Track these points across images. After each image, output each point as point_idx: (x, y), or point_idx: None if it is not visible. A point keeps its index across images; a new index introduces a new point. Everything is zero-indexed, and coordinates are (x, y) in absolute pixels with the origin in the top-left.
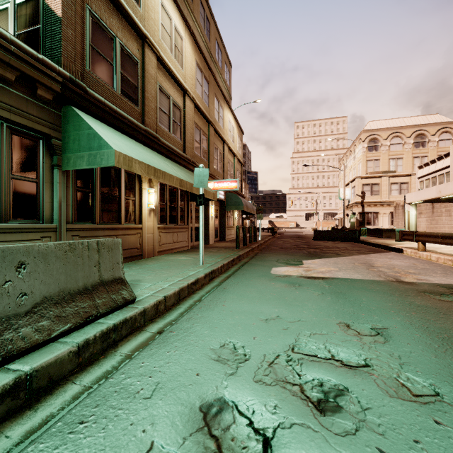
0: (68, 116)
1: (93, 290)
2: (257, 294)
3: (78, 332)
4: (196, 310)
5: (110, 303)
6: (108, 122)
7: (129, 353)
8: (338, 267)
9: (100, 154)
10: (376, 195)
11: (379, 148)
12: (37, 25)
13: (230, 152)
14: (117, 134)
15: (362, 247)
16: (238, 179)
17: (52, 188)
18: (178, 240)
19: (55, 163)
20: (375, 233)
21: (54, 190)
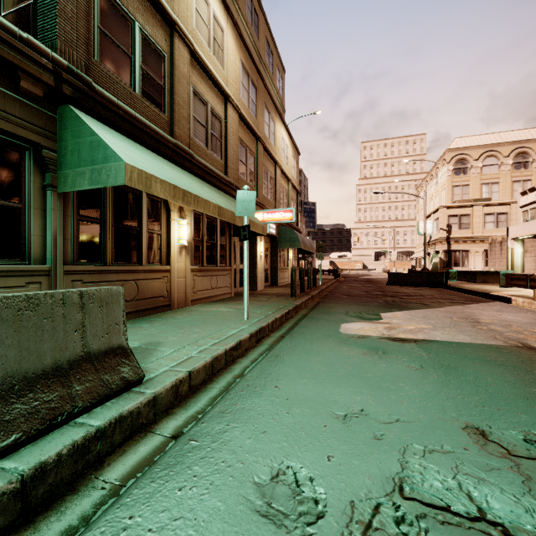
0: (65, 119)
1: (70, 369)
2: (325, 366)
3: (33, 445)
4: (234, 395)
5: (98, 389)
6: (123, 130)
7: (117, 483)
8: (431, 323)
9: (106, 169)
10: (465, 229)
11: (469, 170)
12: (28, 1)
13: (283, 176)
14: (134, 146)
15: (453, 294)
16: (293, 208)
17: (44, 217)
18: (217, 285)
19: (48, 183)
20: (466, 276)
21: (46, 219)
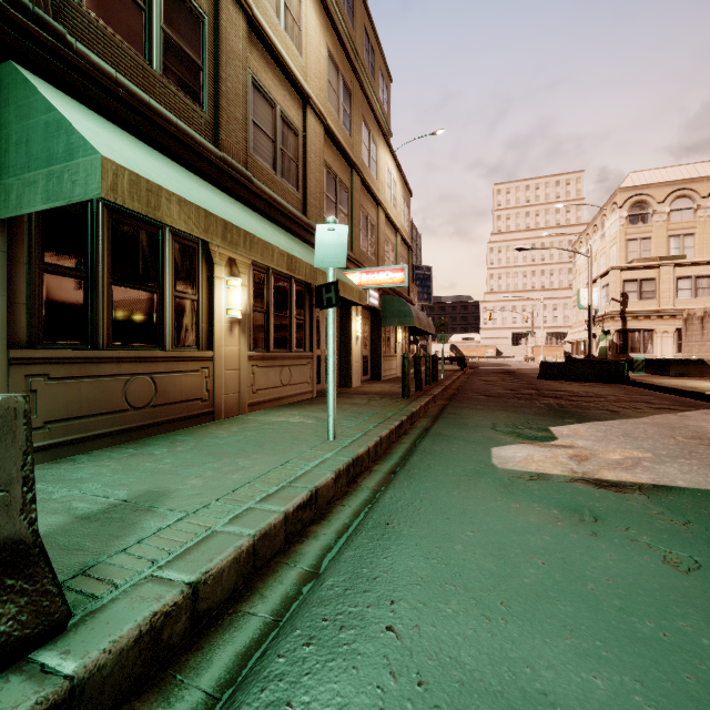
0: (6, 87)
1: None
2: (489, 557)
3: None
4: (289, 661)
5: None
6: (127, 124)
7: None
8: (646, 448)
9: (71, 171)
10: (648, 300)
11: (650, 217)
12: None
13: (389, 225)
14: (141, 147)
15: (646, 395)
16: (405, 265)
17: None
18: (291, 380)
19: None
20: (653, 366)
21: None
